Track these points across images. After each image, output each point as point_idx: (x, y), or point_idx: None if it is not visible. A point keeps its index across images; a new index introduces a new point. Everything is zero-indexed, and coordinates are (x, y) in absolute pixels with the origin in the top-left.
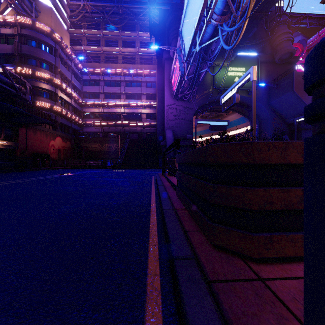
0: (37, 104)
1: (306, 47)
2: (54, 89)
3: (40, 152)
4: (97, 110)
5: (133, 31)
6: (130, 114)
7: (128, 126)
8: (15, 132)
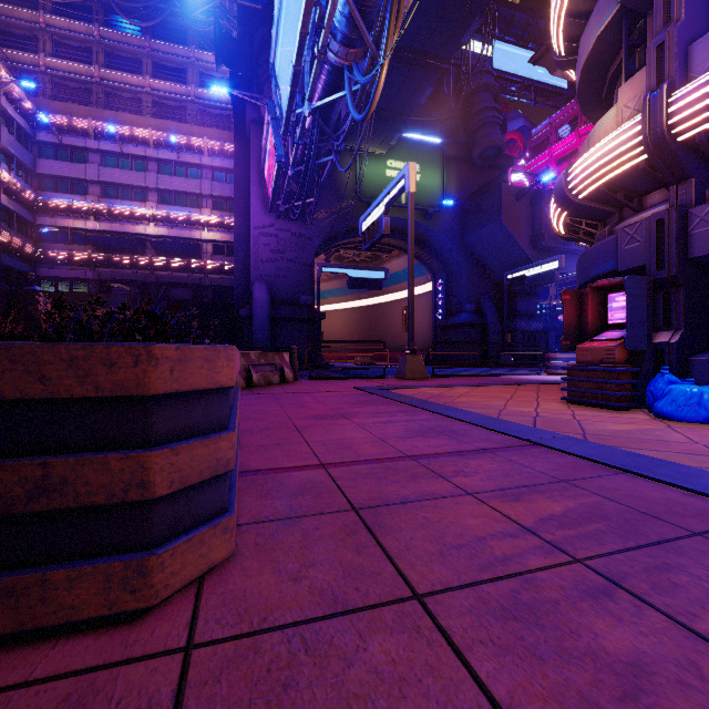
0: None
1: (530, 142)
2: None
3: None
4: (81, 225)
5: (182, 44)
6: (171, 239)
7: (167, 268)
8: None
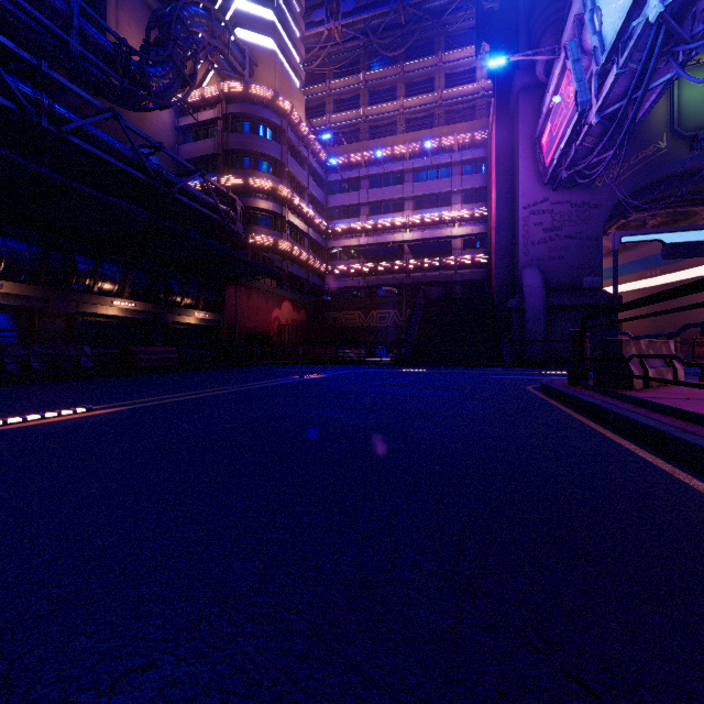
0: (252, 240)
1: None
2: (279, 208)
3: (257, 331)
4: (355, 243)
5: (429, 55)
6: (424, 241)
7: (420, 269)
8: (219, 296)
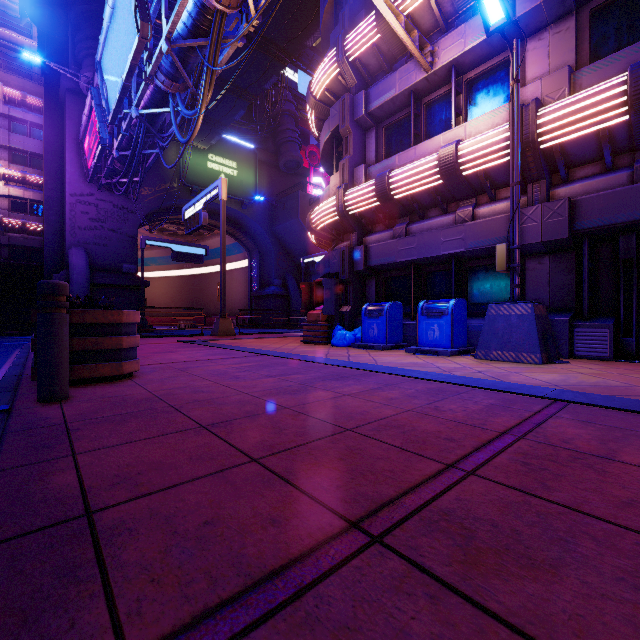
0: None
1: None
2: None
3: None
4: None
5: None
6: None
7: None
8: None
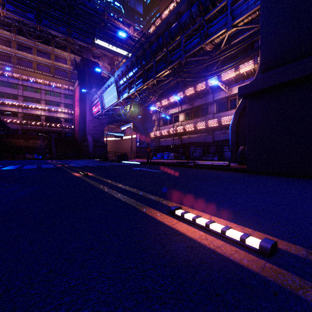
0: None
1: None
2: None
3: None
4: (16, 110)
5: (48, 44)
6: (49, 116)
7: (48, 126)
8: None
